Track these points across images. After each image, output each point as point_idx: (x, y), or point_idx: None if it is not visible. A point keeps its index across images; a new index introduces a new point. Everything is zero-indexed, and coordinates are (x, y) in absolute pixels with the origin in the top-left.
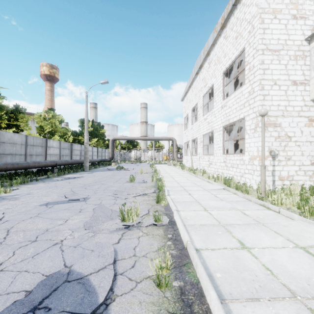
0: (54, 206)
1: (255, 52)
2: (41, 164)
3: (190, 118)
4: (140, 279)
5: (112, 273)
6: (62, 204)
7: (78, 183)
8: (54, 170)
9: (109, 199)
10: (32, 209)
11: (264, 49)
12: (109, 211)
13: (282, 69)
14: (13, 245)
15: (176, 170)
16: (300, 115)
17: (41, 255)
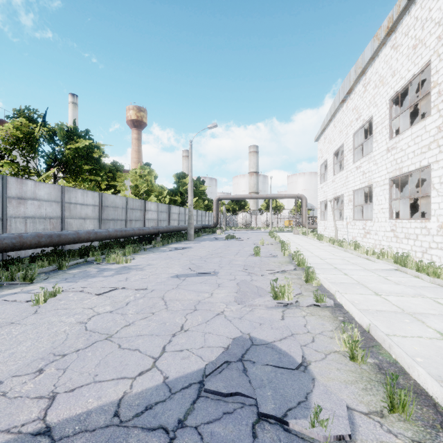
0: (187, 279)
1: None
2: (145, 231)
3: (331, 166)
4: (327, 352)
5: (297, 342)
6: (193, 277)
7: (193, 255)
8: (156, 239)
9: (242, 275)
10: (167, 281)
11: None
12: (254, 287)
13: None
14: (179, 311)
15: (310, 240)
16: None
17: (213, 322)
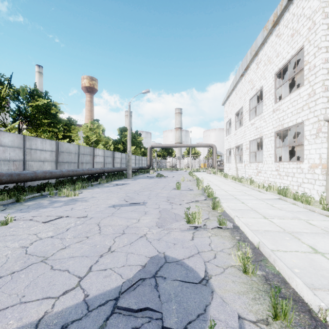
0: (121, 208)
1: (316, 51)
2: (93, 171)
3: (233, 123)
4: (226, 267)
5: (201, 259)
6: (126, 206)
7: (129, 189)
8: (102, 177)
9: (165, 204)
10: (105, 210)
11: (328, 46)
12: (172, 214)
13: None
14: (109, 235)
15: (218, 178)
16: None
17: (136, 244)
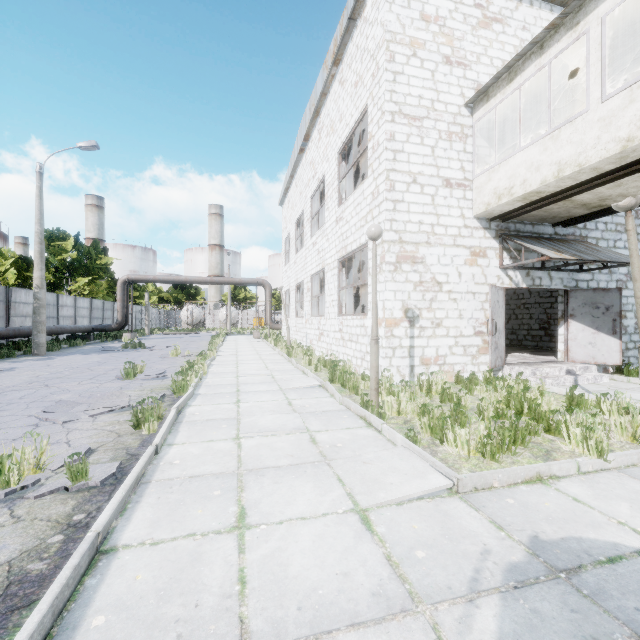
0: None
1: (380, 116)
2: None
3: (293, 241)
4: None
5: None
6: None
7: None
8: None
9: (17, 426)
10: None
11: (394, 112)
12: None
13: (426, 156)
14: None
15: (263, 347)
16: (456, 244)
17: None
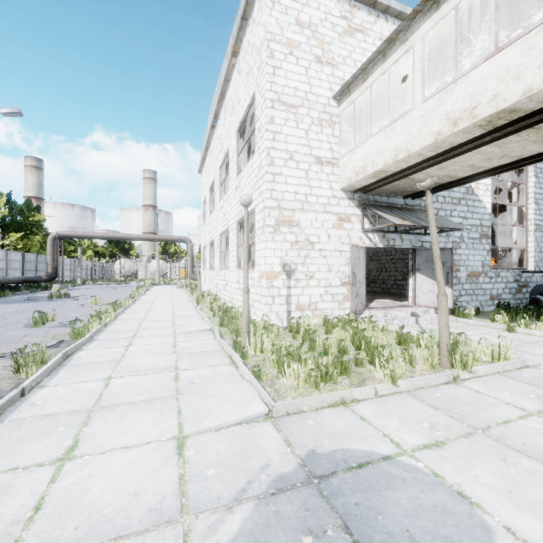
0: None
1: (263, 103)
2: None
3: (208, 204)
4: None
5: None
6: None
7: None
8: None
9: None
10: None
11: (274, 99)
12: None
13: (301, 137)
14: None
15: (180, 296)
16: (326, 210)
17: None
